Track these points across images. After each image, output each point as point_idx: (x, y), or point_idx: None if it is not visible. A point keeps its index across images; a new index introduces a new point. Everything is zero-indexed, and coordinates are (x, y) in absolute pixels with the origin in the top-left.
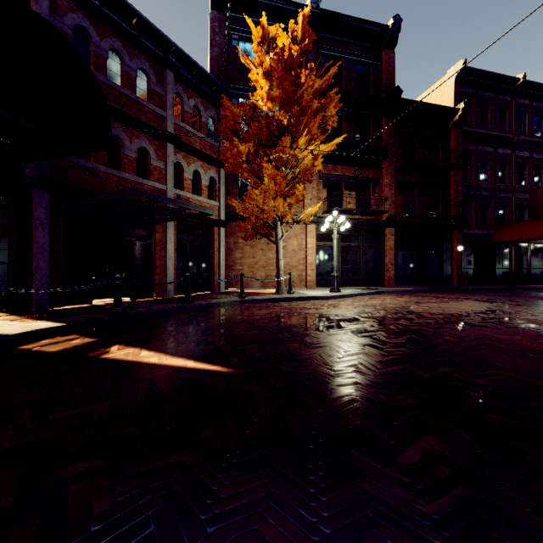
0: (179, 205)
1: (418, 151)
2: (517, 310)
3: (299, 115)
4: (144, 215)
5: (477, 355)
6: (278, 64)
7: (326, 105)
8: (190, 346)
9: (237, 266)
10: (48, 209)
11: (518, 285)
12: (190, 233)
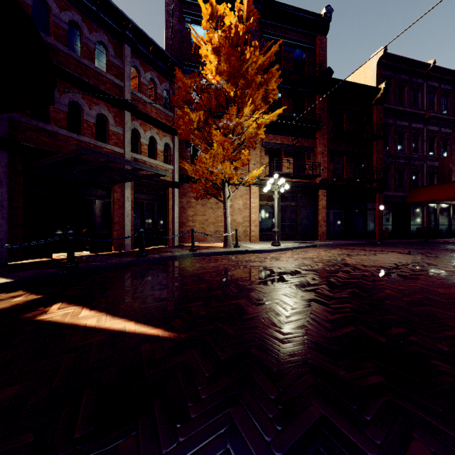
0: (133, 166)
1: (346, 124)
2: (440, 262)
3: (244, 88)
4: (102, 176)
5: (423, 311)
6: (226, 41)
7: (268, 80)
8: (135, 304)
9: (190, 223)
10: (7, 169)
11: (429, 239)
12: (147, 193)
